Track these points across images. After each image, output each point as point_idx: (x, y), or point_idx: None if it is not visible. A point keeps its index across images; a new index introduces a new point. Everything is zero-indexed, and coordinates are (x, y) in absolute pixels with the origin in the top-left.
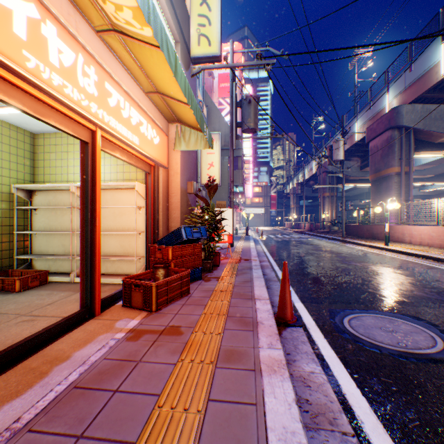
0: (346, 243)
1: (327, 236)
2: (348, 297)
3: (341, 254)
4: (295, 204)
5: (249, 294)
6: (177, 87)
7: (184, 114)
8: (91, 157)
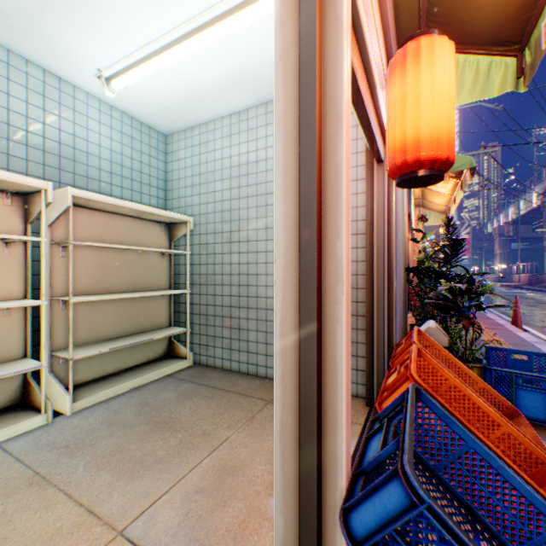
0: None
1: None
2: None
3: None
4: (501, 248)
5: (486, 318)
6: (443, 202)
7: (433, 207)
8: None
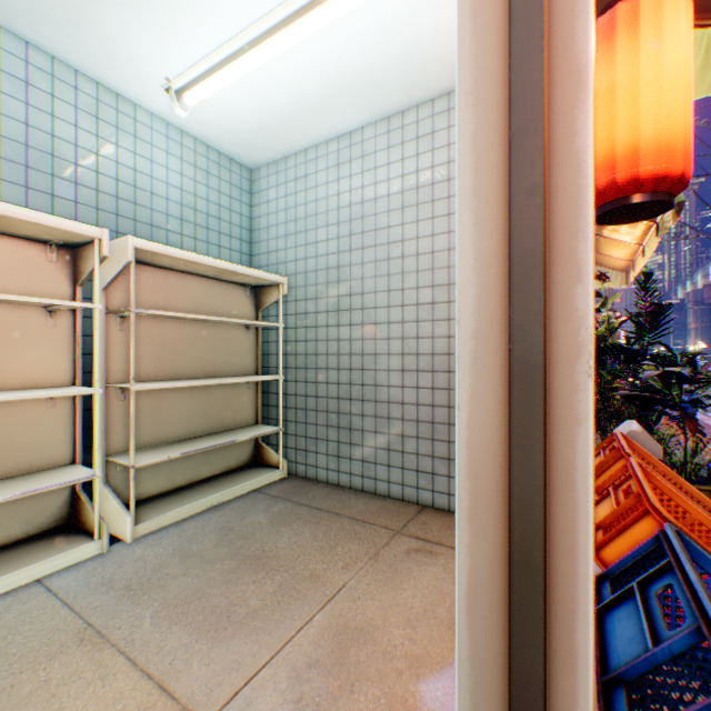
0: None
1: None
2: None
3: None
4: (697, 321)
5: None
6: (626, 256)
7: (610, 263)
8: None
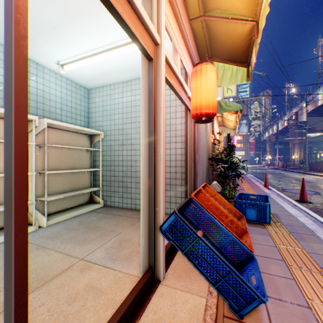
0: (306, 174)
1: (294, 170)
2: (290, 187)
3: (297, 178)
4: (270, 148)
5: (253, 183)
6: (232, 125)
7: (228, 127)
8: (213, 145)
